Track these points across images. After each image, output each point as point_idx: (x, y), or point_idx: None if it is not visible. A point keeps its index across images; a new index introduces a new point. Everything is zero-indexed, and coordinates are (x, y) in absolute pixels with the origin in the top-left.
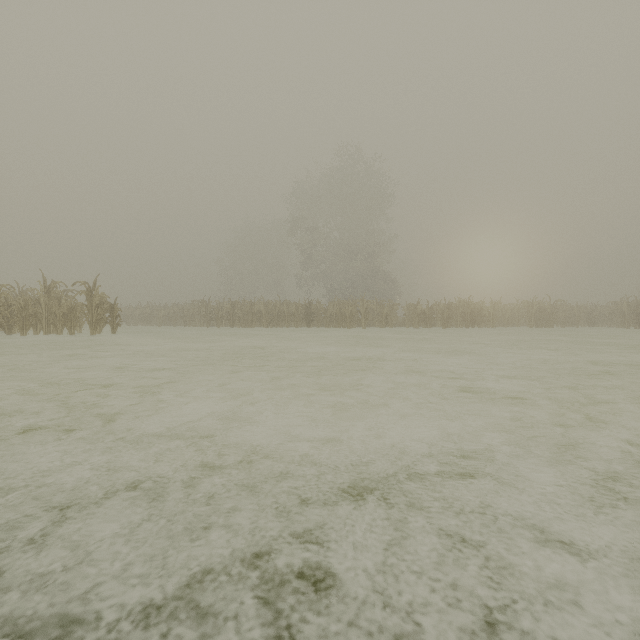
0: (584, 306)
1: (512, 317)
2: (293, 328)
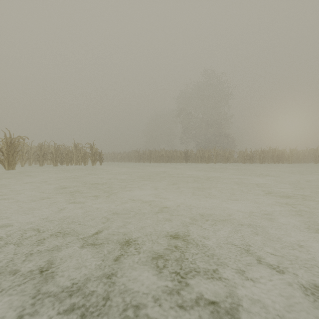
0: None
1: (303, 157)
2: (179, 163)
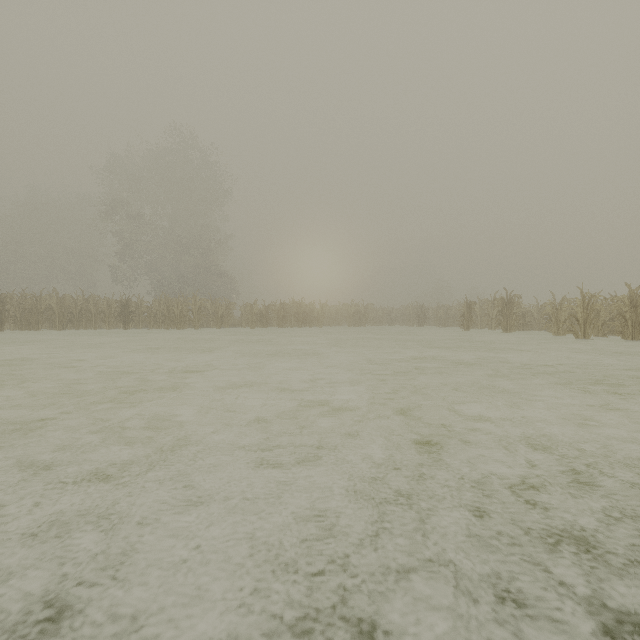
0: (386, 309)
1: (336, 317)
2: (104, 330)
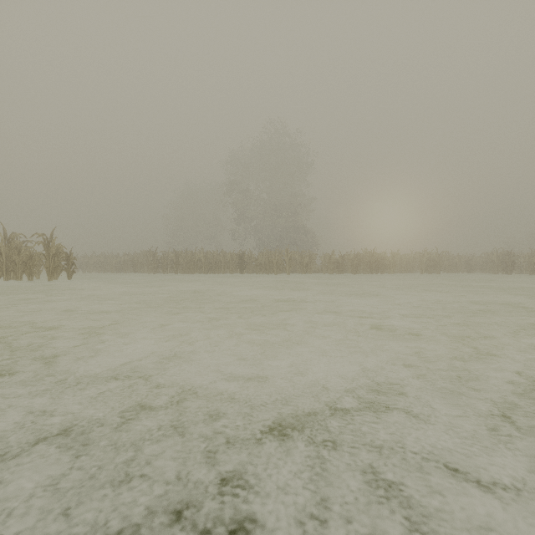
0: (464, 256)
1: (408, 265)
2: (228, 274)
